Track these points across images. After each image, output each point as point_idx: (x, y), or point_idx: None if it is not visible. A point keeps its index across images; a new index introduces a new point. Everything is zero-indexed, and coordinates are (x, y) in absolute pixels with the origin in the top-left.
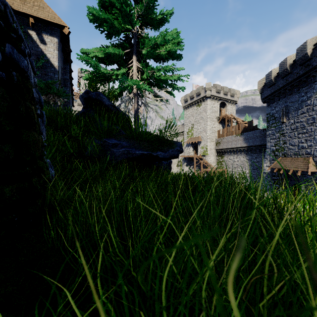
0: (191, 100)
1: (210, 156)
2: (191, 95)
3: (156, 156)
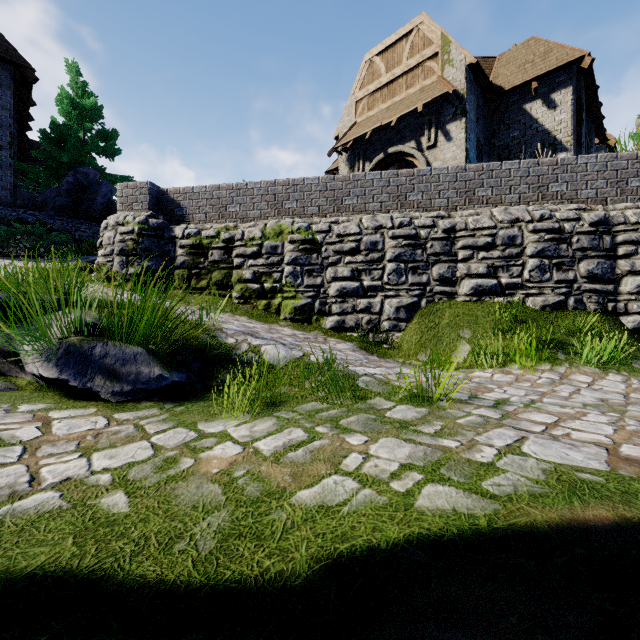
0: None
1: None
2: None
3: None
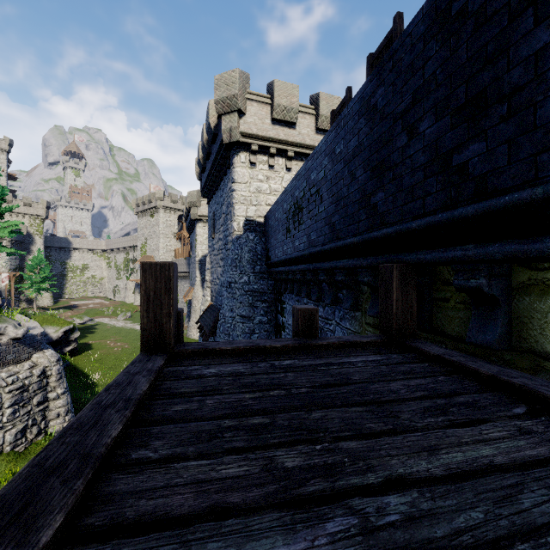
0: (144, 207)
1: None
2: (143, 201)
3: None
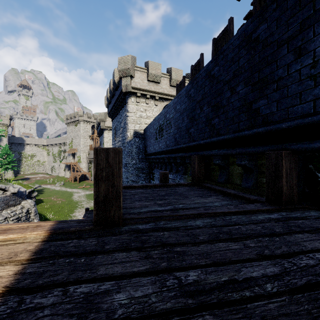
0: (71, 120)
1: (82, 163)
2: (70, 117)
3: None
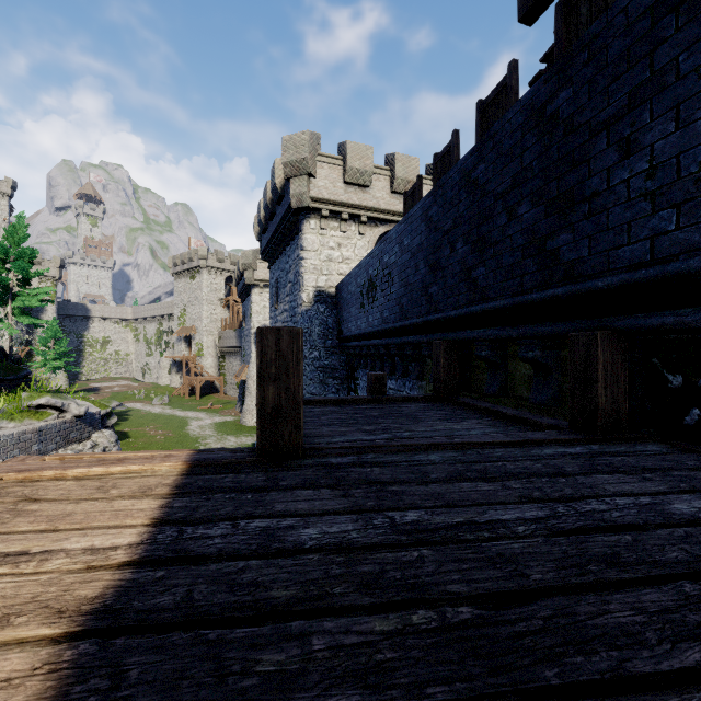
0: (183, 266)
1: (207, 358)
2: (182, 260)
3: (6, 379)
